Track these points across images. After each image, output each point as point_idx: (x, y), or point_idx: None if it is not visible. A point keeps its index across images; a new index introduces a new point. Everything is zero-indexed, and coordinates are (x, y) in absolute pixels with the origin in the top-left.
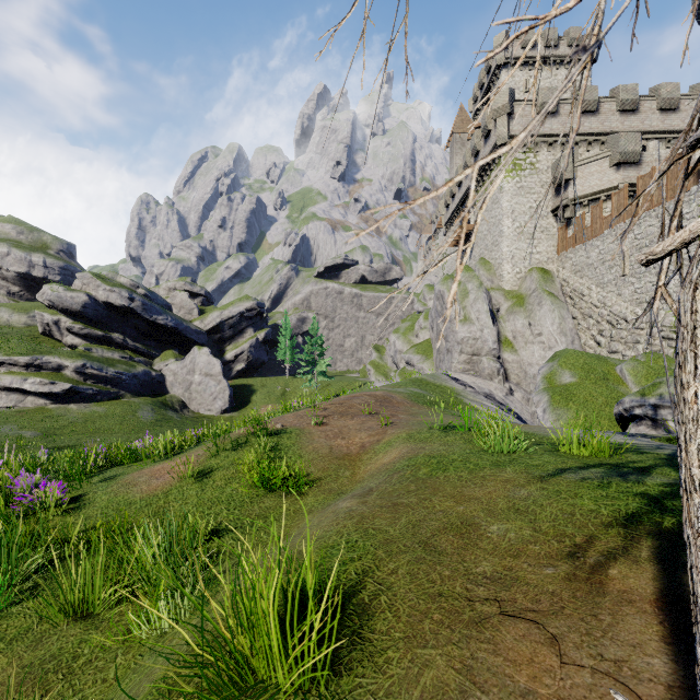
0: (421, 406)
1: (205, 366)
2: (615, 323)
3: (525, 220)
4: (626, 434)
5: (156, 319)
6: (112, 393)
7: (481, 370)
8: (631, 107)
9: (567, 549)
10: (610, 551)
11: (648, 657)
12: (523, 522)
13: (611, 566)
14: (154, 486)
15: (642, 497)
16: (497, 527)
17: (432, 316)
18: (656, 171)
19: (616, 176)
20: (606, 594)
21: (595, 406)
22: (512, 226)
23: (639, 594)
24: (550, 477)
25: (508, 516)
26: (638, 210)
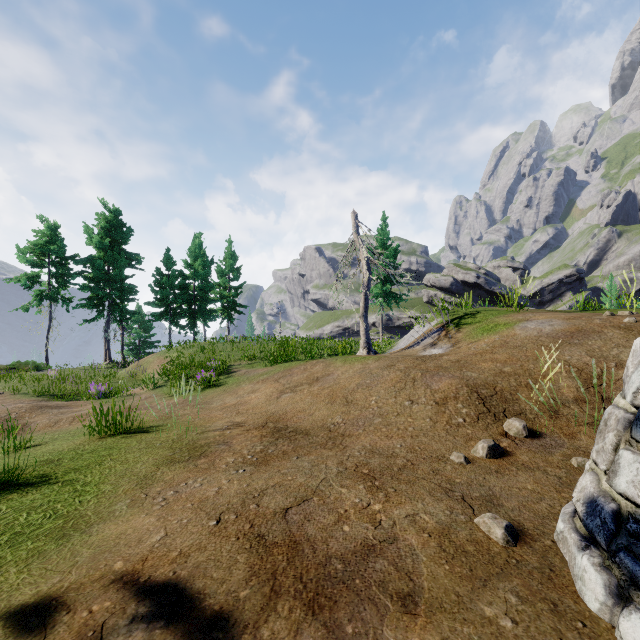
0: None
1: None
2: None
3: None
4: None
5: (493, 290)
6: None
7: None
8: None
9: None
10: None
11: None
12: None
13: None
14: None
15: None
16: None
17: None
18: None
19: None
20: None
21: None
22: None
23: None
24: None
25: None
26: None
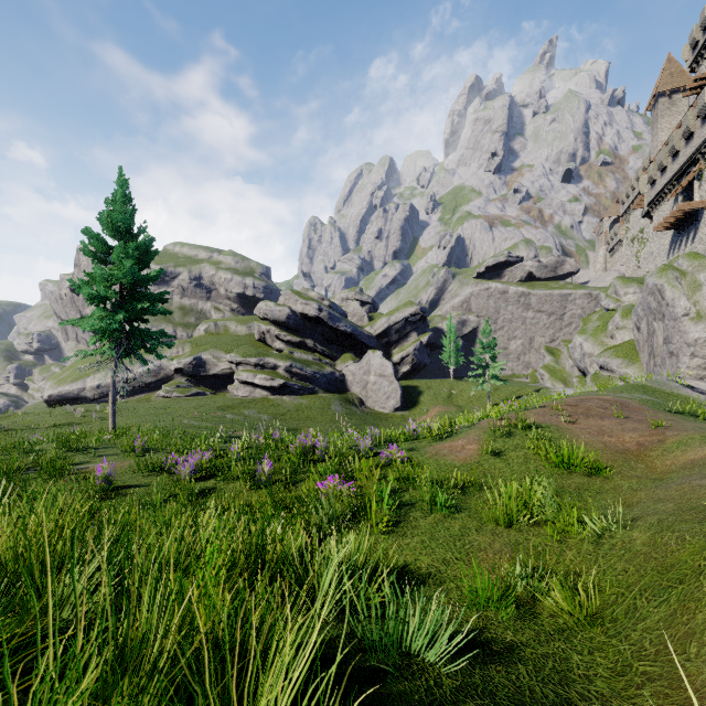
0: (664, 413)
1: (378, 368)
2: None
3: None
4: None
5: (338, 327)
6: (310, 388)
7: None
8: None
9: None
10: None
11: None
12: None
13: None
14: (462, 457)
15: None
16: None
17: (638, 314)
18: None
19: None
20: None
21: None
22: None
23: None
24: None
25: None
26: None
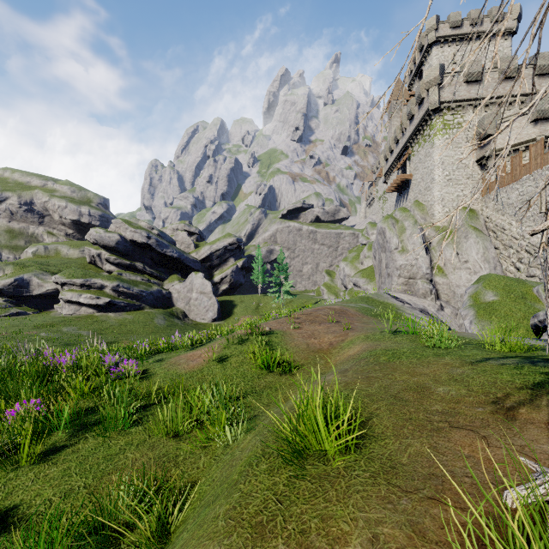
0: (370, 317)
1: (200, 287)
2: (532, 252)
3: (453, 169)
4: (539, 339)
5: (166, 252)
6: (136, 305)
7: (416, 290)
8: (548, 71)
9: (491, 400)
10: (521, 401)
11: (540, 445)
12: (460, 386)
13: (521, 408)
14: (192, 365)
15: (546, 374)
16: (442, 389)
17: (375, 248)
18: (542, 182)
19: (534, 130)
20: (517, 420)
21: (514, 319)
22: (442, 175)
23: (538, 420)
24: (478, 362)
25: (449, 383)
26: (529, 206)
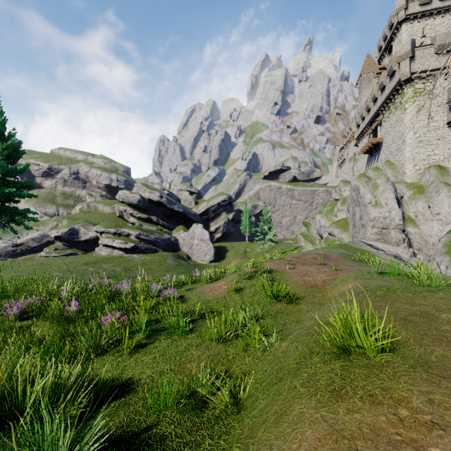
0: (350, 261)
1: (200, 235)
2: None
3: (424, 131)
4: None
5: (174, 208)
6: (153, 249)
7: (390, 239)
8: None
9: None
10: None
11: None
12: None
13: None
14: (216, 294)
15: None
16: (445, 315)
17: (348, 202)
18: None
19: None
20: None
21: None
22: (413, 137)
23: None
24: None
25: (450, 311)
26: None
